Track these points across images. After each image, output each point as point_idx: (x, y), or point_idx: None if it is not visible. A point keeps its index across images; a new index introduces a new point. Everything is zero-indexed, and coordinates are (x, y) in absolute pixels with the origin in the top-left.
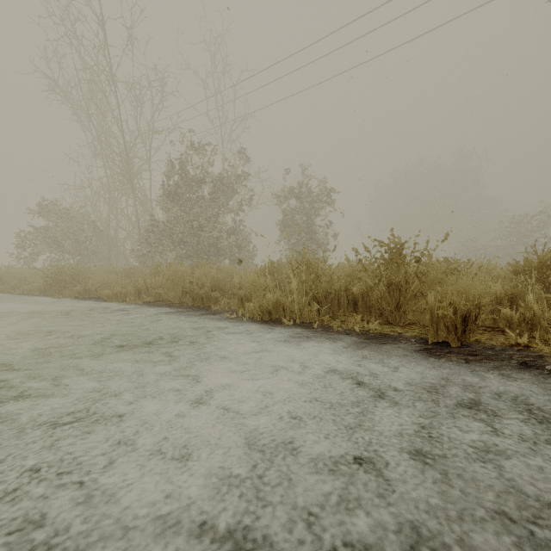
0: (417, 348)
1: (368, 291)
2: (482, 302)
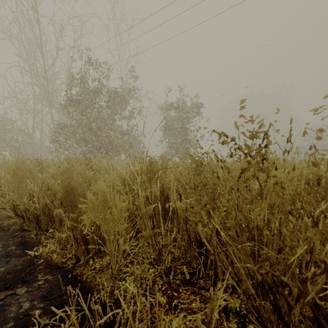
0: None
1: None
2: None
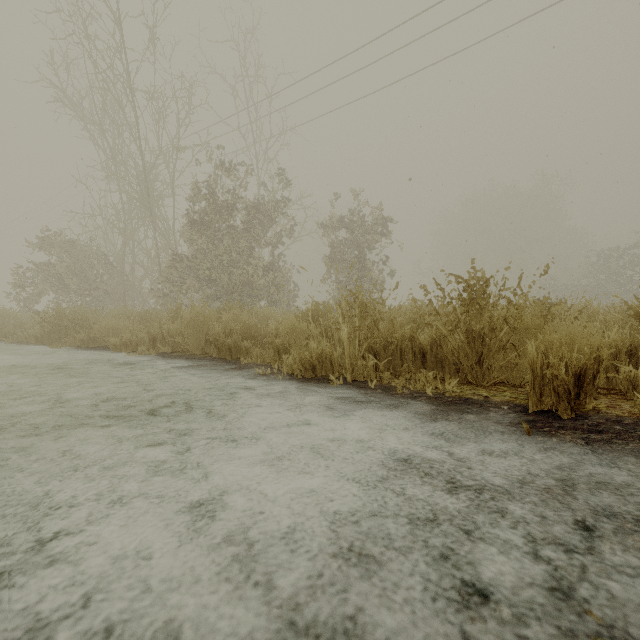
0: (515, 419)
1: (441, 340)
2: (603, 357)
